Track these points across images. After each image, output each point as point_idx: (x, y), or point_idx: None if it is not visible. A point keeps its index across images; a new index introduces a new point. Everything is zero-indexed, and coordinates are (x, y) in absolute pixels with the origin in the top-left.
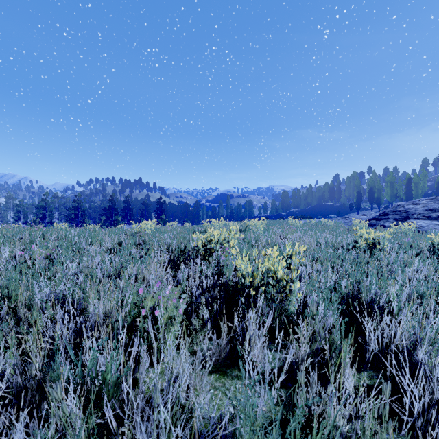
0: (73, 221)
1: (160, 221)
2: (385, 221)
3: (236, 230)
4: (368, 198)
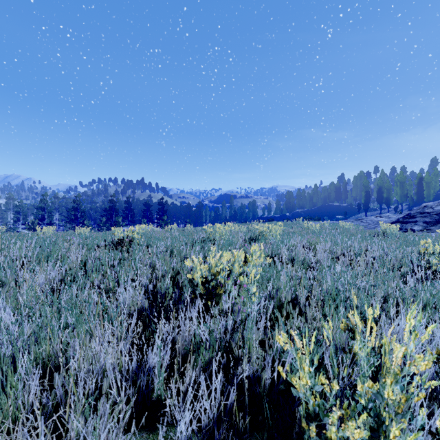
0: (72, 223)
1: (162, 223)
2: (413, 224)
3: (244, 236)
4: (377, 198)
